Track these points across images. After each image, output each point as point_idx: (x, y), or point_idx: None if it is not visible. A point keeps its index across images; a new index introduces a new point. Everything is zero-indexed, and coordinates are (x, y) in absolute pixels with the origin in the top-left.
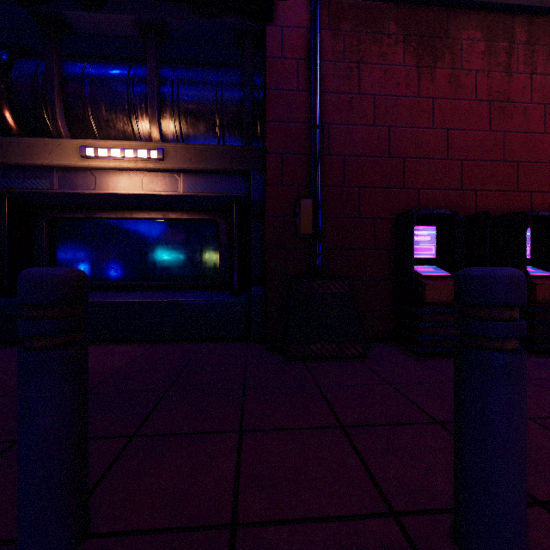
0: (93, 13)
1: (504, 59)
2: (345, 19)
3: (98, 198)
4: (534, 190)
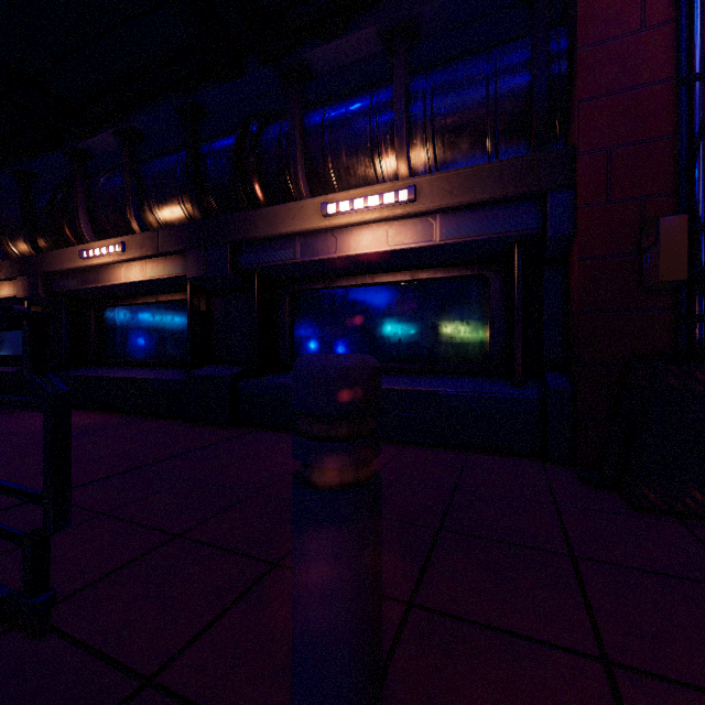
0: (334, 42)
1: None
2: None
3: (338, 262)
4: None
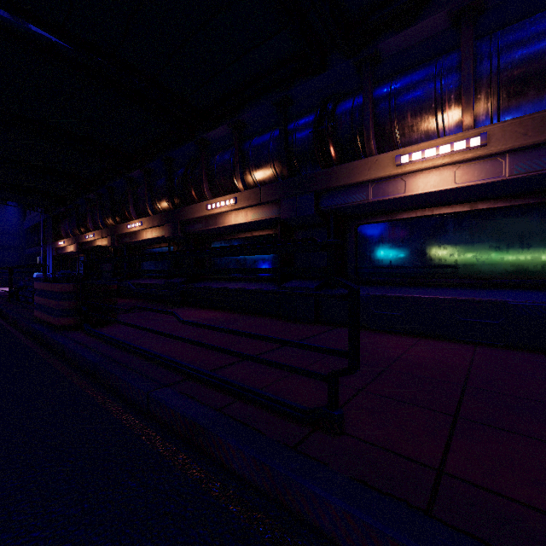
0: (406, 31)
1: None
2: None
3: (404, 200)
4: None
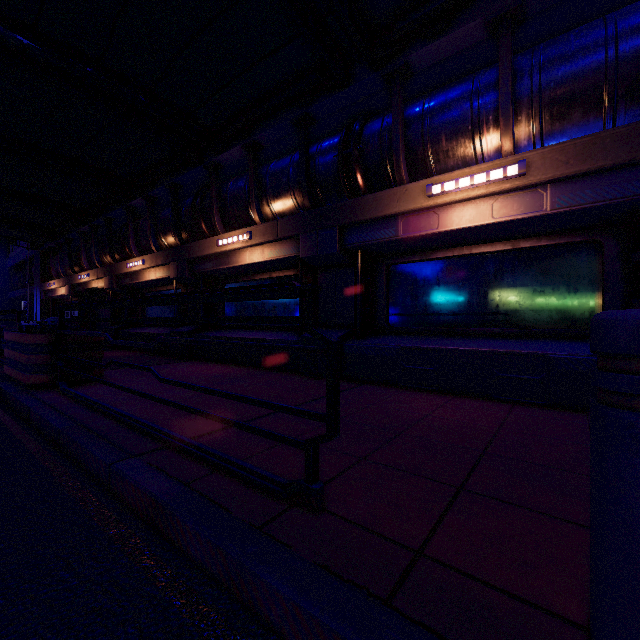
0: (438, 40)
1: None
2: None
3: (438, 237)
4: None
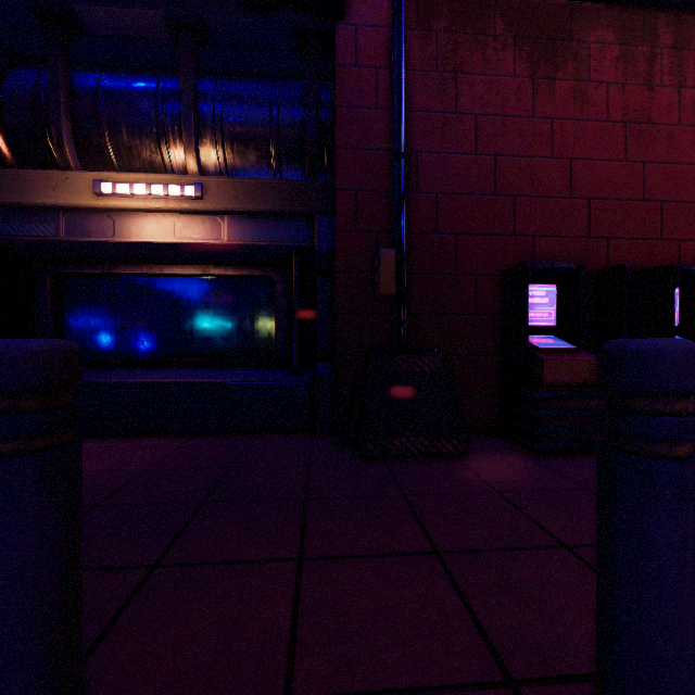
0: (110, 7)
1: (644, 68)
2: (437, 16)
3: (117, 248)
4: (682, 238)
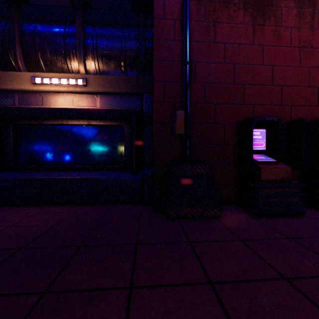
0: None
1: (309, 20)
2: None
3: (44, 111)
4: None
